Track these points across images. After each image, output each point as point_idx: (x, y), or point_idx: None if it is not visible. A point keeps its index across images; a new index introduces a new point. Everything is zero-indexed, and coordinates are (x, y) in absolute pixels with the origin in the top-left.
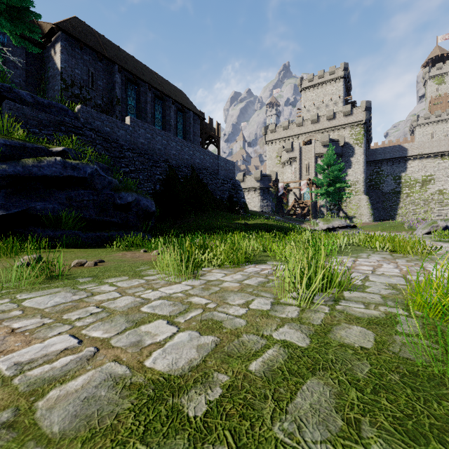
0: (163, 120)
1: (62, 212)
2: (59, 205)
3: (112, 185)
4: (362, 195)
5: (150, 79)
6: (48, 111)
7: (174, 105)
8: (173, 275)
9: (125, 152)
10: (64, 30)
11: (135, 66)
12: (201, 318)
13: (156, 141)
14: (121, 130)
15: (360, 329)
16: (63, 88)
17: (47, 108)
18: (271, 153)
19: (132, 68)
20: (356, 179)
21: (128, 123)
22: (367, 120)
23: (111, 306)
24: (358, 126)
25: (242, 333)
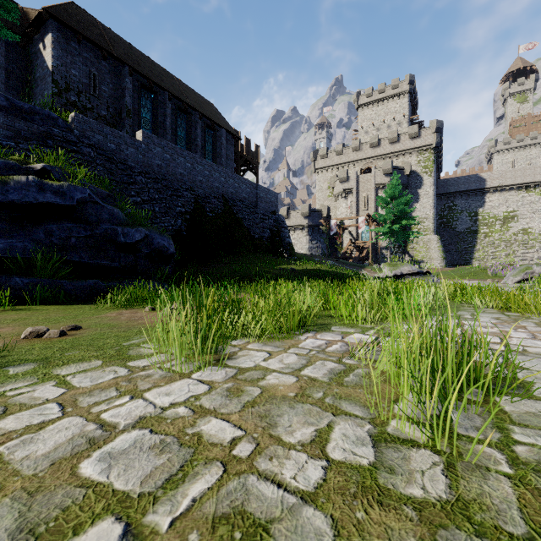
0: (188, 138)
1: (37, 253)
2: (33, 243)
3: (113, 217)
4: (432, 235)
5: (170, 86)
6: (29, 119)
7: (201, 120)
8: (178, 360)
9: (135, 176)
10: (55, 17)
11: (151, 70)
12: (216, 510)
13: (177, 163)
14: (130, 148)
15: None
16: (55, 93)
17: (28, 115)
18: (322, 183)
19: (148, 71)
20: (425, 215)
21: (140, 139)
22: (438, 143)
23: (16, 454)
24: (427, 151)
25: None
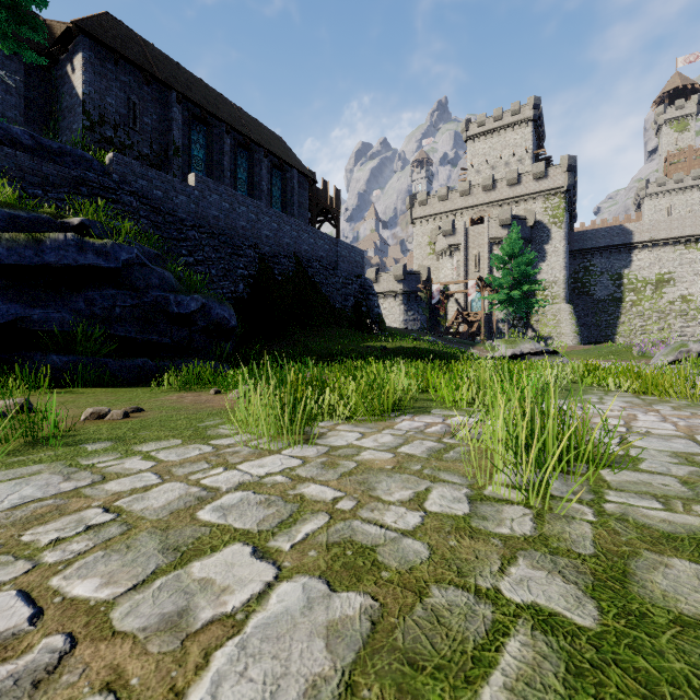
0: (250, 182)
1: (77, 326)
2: (72, 314)
3: (164, 282)
4: (562, 303)
5: (229, 116)
6: (58, 162)
7: (267, 159)
8: (266, 437)
9: (187, 231)
10: (87, 32)
11: (205, 96)
12: (328, 539)
13: (239, 214)
14: (180, 196)
15: (692, 568)
16: (86, 127)
17: (57, 156)
18: (421, 237)
19: (200, 98)
20: (554, 278)
21: (193, 185)
22: (571, 186)
23: (135, 506)
24: (557, 196)
25: (428, 583)
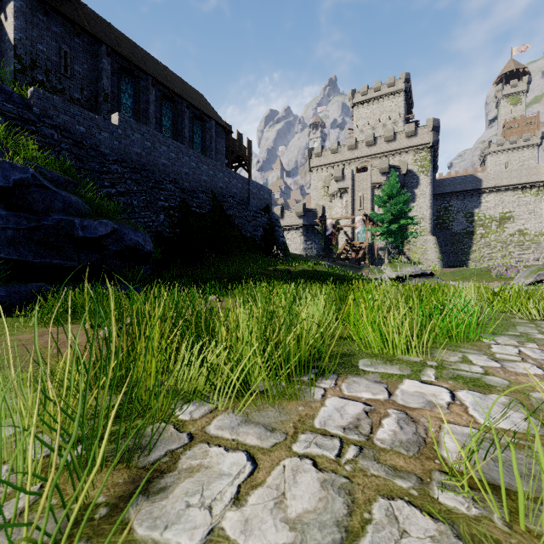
0: (174, 129)
1: None
2: None
3: (70, 206)
4: (428, 235)
5: (155, 71)
6: None
7: (189, 110)
8: None
9: (110, 165)
10: None
11: (133, 52)
12: None
13: (160, 152)
14: (103, 132)
15: None
16: (18, 70)
17: None
18: (317, 182)
19: (129, 53)
20: (421, 215)
21: (116, 123)
22: (435, 142)
23: None
24: (424, 150)
25: None
